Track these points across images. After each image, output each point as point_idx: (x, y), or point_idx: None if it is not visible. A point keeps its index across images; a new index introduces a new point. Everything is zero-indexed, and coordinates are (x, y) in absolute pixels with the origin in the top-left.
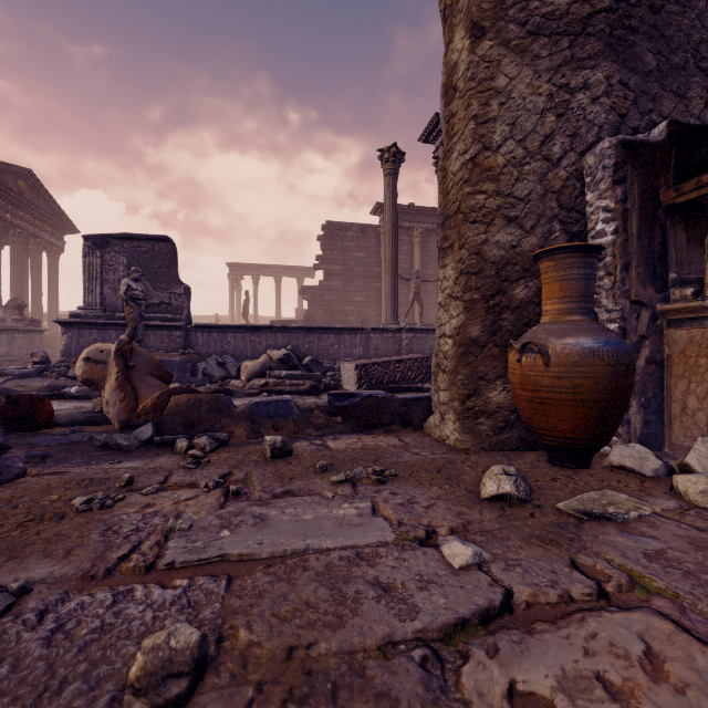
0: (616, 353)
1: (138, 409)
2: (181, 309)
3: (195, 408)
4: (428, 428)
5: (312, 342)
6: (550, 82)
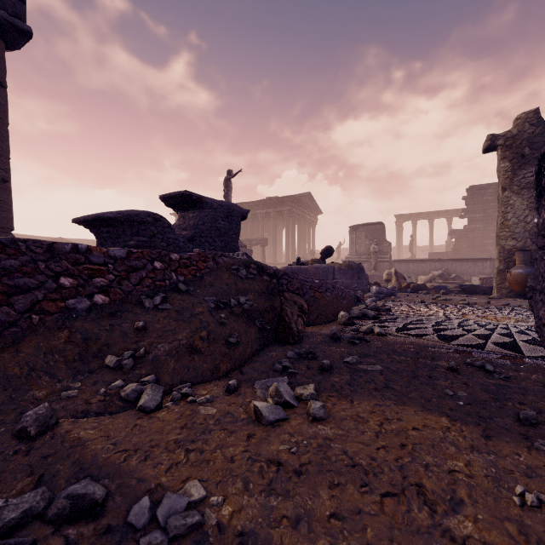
0: (527, 273)
1: (402, 287)
2: (387, 253)
3: (419, 286)
4: (492, 294)
5: (456, 266)
6: (527, 201)
